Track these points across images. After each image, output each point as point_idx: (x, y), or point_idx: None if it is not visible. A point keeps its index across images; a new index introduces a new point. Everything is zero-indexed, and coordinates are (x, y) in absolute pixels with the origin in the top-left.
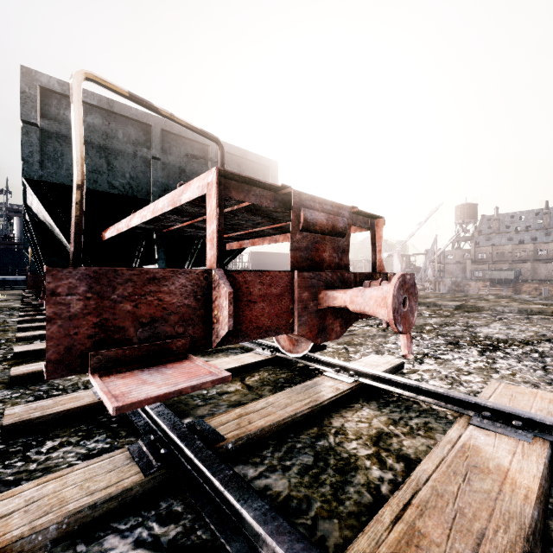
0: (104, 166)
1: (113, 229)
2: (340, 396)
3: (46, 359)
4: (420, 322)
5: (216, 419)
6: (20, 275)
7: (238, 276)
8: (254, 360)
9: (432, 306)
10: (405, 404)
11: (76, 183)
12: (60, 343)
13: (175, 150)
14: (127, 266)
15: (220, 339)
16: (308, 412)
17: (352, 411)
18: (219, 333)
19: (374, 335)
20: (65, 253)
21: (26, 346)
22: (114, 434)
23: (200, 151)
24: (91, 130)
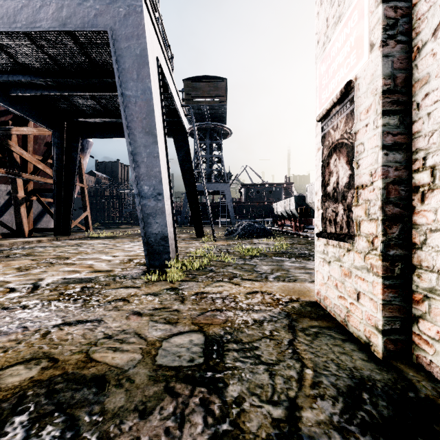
0: None
1: None
2: None
3: None
4: None
5: None
6: (245, 219)
7: None
8: None
9: None
10: None
11: None
12: None
13: None
14: None
15: None
16: None
17: None
18: None
19: None
20: None
21: None
22: None
23: None
24: None
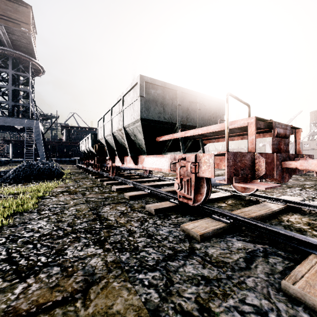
0: (162, 110)
1: (169, 137)
2: (281, 209)
3: (226, 177)
4: (300, 183)
5: (233, 212)
6: (66, 157)
7: (260, 155)
8: (225, 195)
9: (303, 175)
10: (315, 215)
11: (227, 126)
12: (229, 173)
13: (185, 100)
14: (160, 152)
15: (260, 176)
16: (270, 213)
17: (289, 215)
18: (259, 174)
19: (276, 188)
20: (135, 147)
21: (116, 186)
22: (192, 215)
23: (194, 99)
24: (158, 96)
